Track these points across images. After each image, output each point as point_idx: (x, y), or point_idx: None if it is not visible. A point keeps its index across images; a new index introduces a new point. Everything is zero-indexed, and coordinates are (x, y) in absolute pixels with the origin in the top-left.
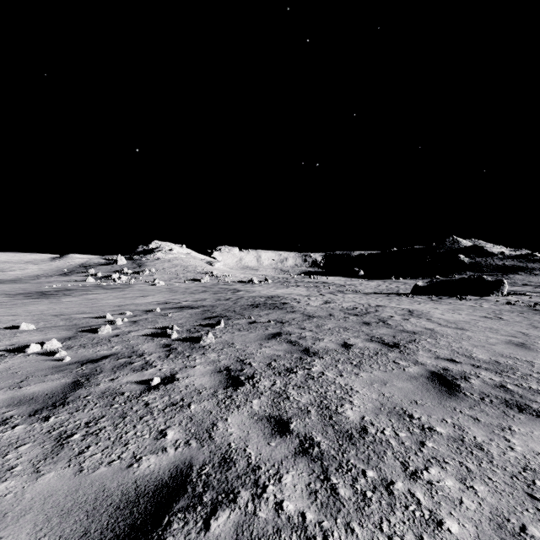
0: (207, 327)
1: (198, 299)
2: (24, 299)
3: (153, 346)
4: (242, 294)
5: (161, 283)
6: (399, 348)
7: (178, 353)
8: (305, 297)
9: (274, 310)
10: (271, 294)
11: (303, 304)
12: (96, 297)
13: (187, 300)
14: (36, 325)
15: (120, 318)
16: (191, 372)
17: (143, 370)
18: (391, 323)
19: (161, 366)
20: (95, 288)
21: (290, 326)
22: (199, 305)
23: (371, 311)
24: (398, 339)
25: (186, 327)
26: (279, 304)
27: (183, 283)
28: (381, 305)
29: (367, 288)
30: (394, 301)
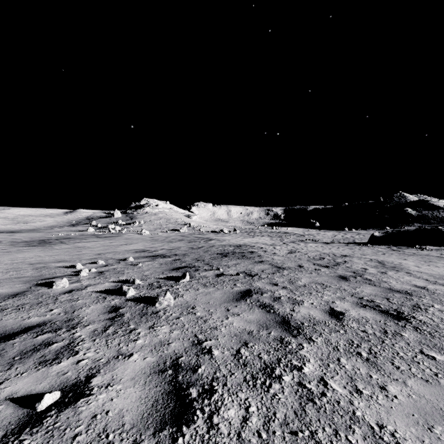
0: (171, 281)
1: (173, 248)
2: (22, 247)
3: (98, 309)
4: (213, 243)
5: (147, 232)
6: (410, 322)
7: (121, 325)
8: (270, 246)
9: (242, 259)
10: (239, 242)
11: (269, 253)
12: (85, 245)
13: (163, 249)
14: (2, 275)
15: (87, 268)
16: (120, 371)
17: (52, 363)
18: (370, 278)
19: (84, 353)
20: (91, 236)
21: (260, 281)
22: (172, 254)
23: (340, 262)
24: (396, 304)
25: (149, 281)
26: (247, 253)
27: (165, 232)
28: (346, 254)
29: (324, 237)
30: (357, 251)
